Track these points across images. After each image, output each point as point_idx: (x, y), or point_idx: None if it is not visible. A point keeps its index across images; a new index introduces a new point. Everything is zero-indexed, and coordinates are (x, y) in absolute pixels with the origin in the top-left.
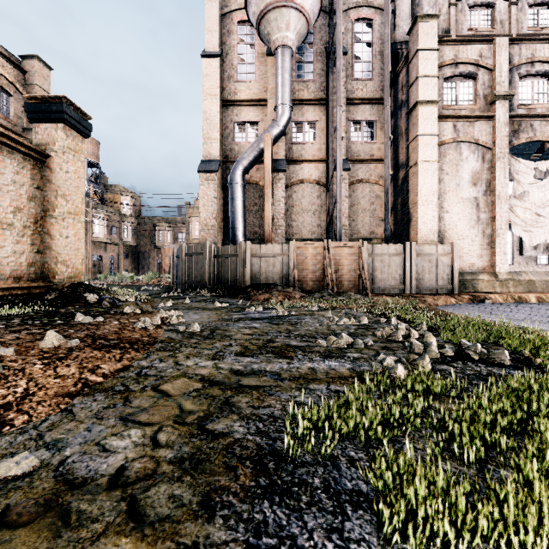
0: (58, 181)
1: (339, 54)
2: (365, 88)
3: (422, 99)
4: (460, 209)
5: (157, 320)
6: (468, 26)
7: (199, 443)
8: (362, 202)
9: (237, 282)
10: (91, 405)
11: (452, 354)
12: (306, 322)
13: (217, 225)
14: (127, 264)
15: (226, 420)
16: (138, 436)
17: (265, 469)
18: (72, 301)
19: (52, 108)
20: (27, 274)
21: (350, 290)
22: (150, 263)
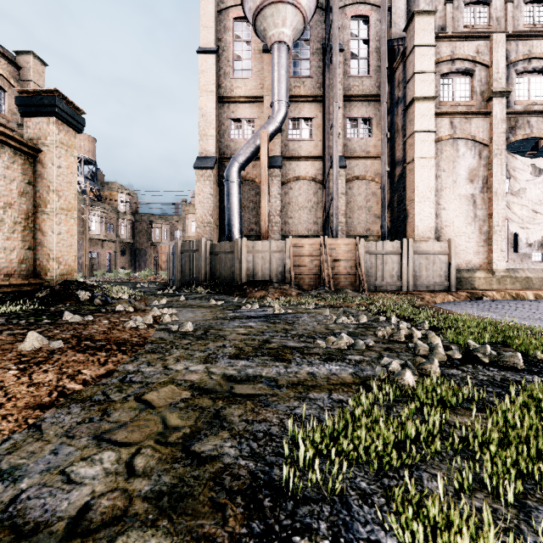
0: (50, 176)
1: (335, 50)
2: (362, 85)
3: (419, 96)
4: (457, 206)
5: (149, 319)
6: (464, 23)
7: (182, 470)
8: (358, 198)
9: (233, 279)
10: (63, 419)
11: (460, 357)
12: (303, 321)
13: (213, 222)
14: (124, 261)
15: (216, 439)
16: (111, 460)
17: (259, 508)
18: (64, 299)
19: (44, 102)
20: (18, 271)
21: (347, 287)
22: (147, 260)
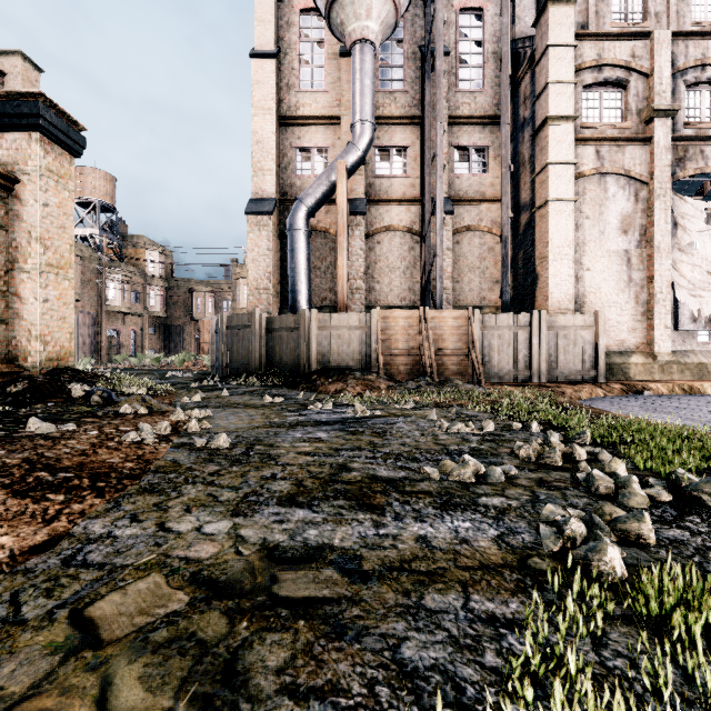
0: (32, 218)
1: (439, 51)
2: (474, 103)
3: (554, 114)
4: (605, 266)
5: (164, 427)
6: (612, 20)
7: None
8: (469, 256)
9: (298, 366)
10: None
11: (669, 499)
12: (399, 430)
13: (272, 287)
14: (154, 342)
15: None
16: None
17: None
18: (49, 395)
19: (22, 110)
20: None
21: (455, 377)
22: (185, 341)
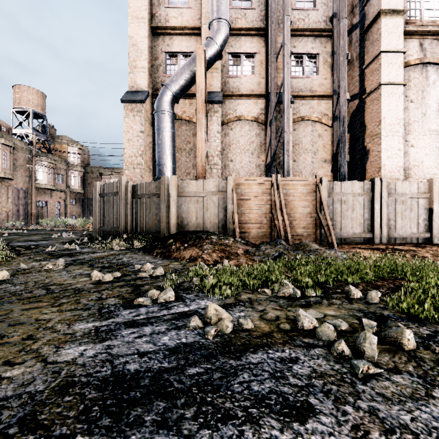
0: None
1: None
2: (307, 19)
3: (387, 8)
4: (426, 143)
5: None
6: None
7: None
8: (304, 141)
9: (159, 229)
10: None
11: None
12: None
13: (144, 163)
14: (74, 210)
15: None
16: None
17: None
18: None
19: None
20: None
21: (304, 239)
22: None
